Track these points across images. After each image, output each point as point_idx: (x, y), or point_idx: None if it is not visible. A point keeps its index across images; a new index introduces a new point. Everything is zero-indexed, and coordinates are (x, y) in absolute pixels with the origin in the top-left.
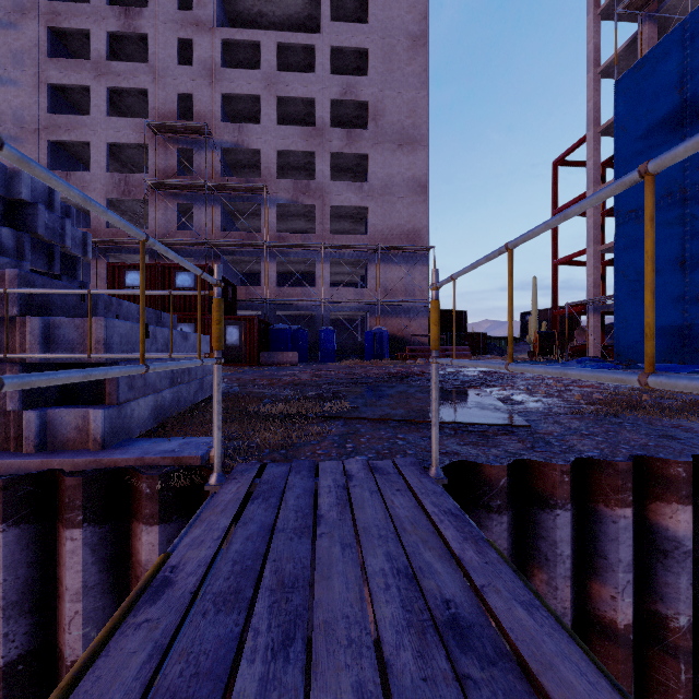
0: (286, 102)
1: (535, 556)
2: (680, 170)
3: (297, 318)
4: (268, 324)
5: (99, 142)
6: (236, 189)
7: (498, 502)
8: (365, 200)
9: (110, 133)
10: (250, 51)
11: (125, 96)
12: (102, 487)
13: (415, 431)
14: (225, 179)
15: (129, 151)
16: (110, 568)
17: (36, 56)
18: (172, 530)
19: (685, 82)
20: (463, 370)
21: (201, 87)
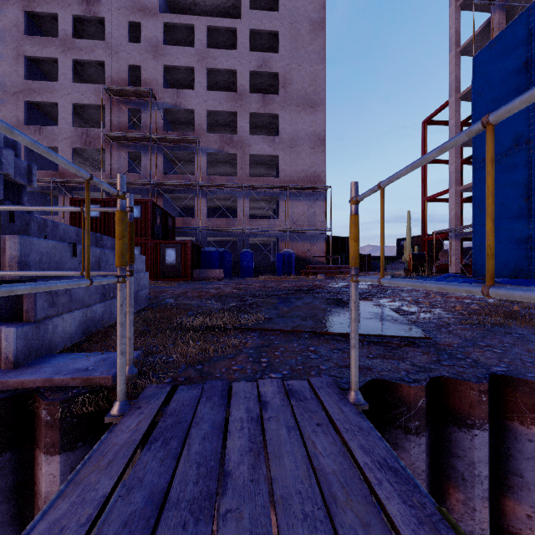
0: (214, 72)
1: (451, 475)
2: (526, 126)
3: (223, 243)
4: (199, 247)
5: (66, 103)
6: (175, 141)
7: (416, 424)
8: (276, 150)
9: (75, 96)
10: (186, 33)
11: (86, 67)
12: (0, 413)
13: (325, 343)
14: (166, 133)
15: (90, 110)
16: (11, 498)
17: (15, 34)
18: (76, 457)
19: (529, 56)
20: None
21: (147, 60)
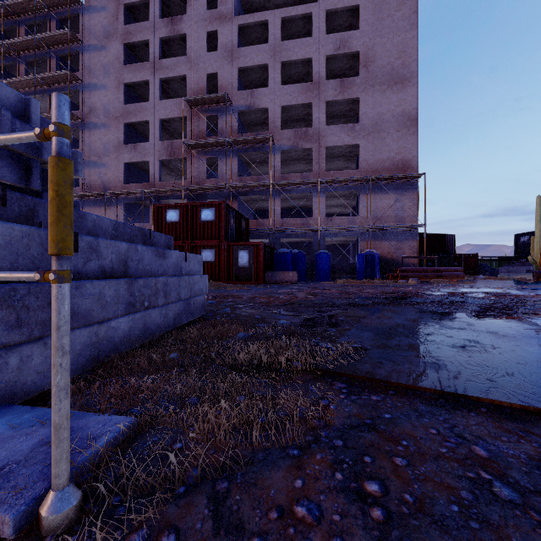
0: (288, 66)
1: None
2: None
3: (298, 244)
4: (272, 249)
5: (155, 120)
6: (249, 142)
7: None
8: (356, 138)
9: (162, 112)
10: (260, 31)
11: (171, 84)
12: None
13: (502, 432)
14: (241, 135)
15: (174, 124)
16: None
17: (117, 66)
18: None
19: None
20: (464, 291)
21: (223, 66)
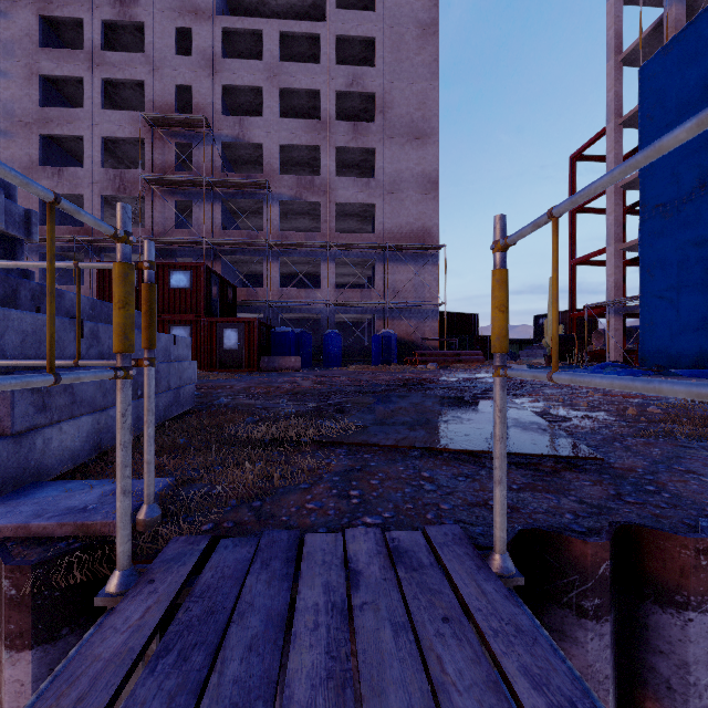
0: (289, 94)
1: (648, 680)
2: None
3: (301, 321)
4: (269, 327)
5: (93, 136)
6: (236, 185)
7: (596, 602)
8: (372, 197)
9: (105, 127)
10: (252, 41)
11: (120, 89)
12: None
13: (445, 465)
14: (225, 175)
15: (125, 146)
16: None
17: (27, 46)
18: (59, 653)
19: None
20: (479, 376)
21: (200, 79)
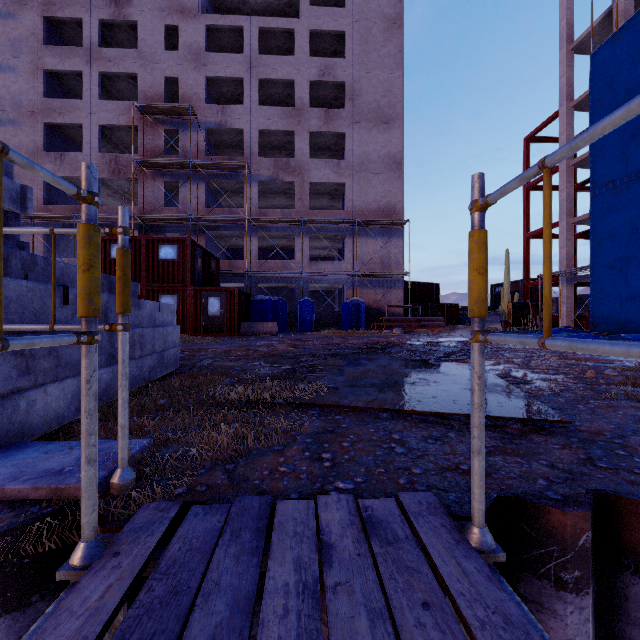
0: (267, 84)
1: None
2: None
3: (278, 290)
4: (249, 296)
5: (91, 124)
6: (219, 167)
7: (575, 574)
8: (342, 176)
9: (102, 116)
10: (233, 37)
11: (115, 81)
12: None
13: (414, 427)
14: (209, 158)
15: (120, 133)
16: None
17: (33, 44)
18: (28, 620)
19: None
20: (441, 340)
21: (186, 71)
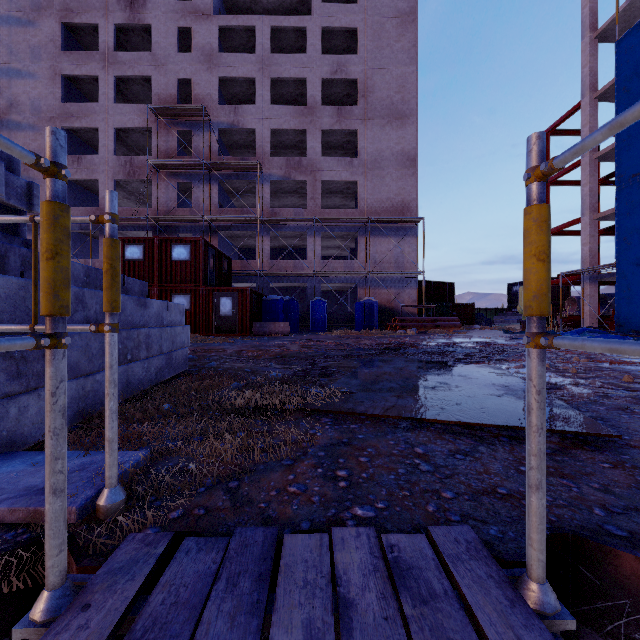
0: (279, 83)
1: None
2: None
3: (290, 290)
4: (261, 296)
5: (107, 127)
6: (232, 167)
7: None
8: (355, 175)
9: (117, 119)
10: (245, 37)
11: (130, 84)
12: None
13: (439, 439)
14: (222, 158)
15: (134, 135)
16: None
17: (51, 50)
18: None
19: None
20: (457, 341)
21: (199, 72)
